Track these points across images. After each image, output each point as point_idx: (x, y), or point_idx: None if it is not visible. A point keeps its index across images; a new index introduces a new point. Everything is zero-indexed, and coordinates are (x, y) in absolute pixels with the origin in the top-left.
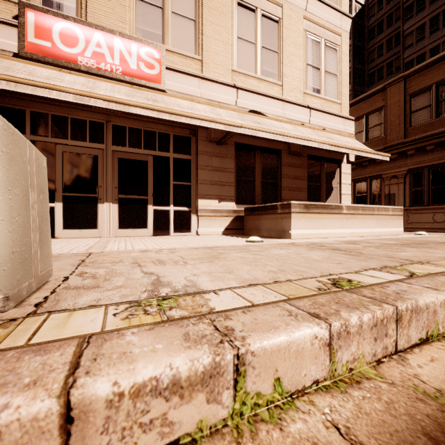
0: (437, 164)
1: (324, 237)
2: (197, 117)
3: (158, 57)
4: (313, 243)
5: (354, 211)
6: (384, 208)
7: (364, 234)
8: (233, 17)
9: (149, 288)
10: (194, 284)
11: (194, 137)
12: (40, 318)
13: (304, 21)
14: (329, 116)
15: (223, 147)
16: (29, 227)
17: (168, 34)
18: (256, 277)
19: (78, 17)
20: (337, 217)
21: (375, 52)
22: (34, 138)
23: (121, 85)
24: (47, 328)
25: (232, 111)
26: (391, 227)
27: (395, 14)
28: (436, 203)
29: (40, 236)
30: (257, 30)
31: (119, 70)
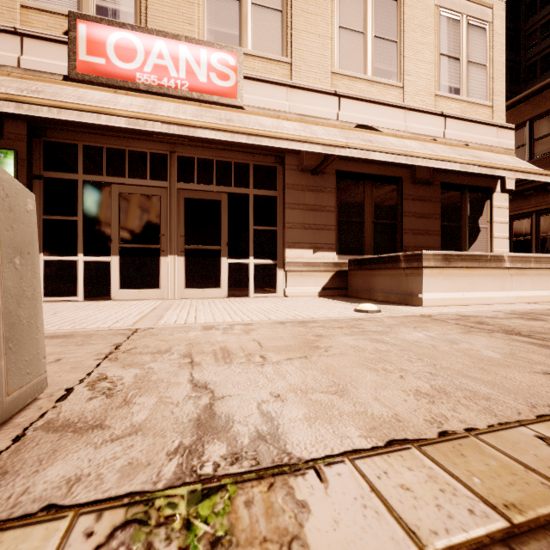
0: None
1: (474, 303)
2: (284, 137)
3: (233, 64)
4: (462, 316)
5: (522, 264)
6: None
7: (539, 299)
8: (333, 0)
9: (187, 441)
10: (274, 428)
11: (280, 166)
12: None
13: None
14: (475, 125)
15: (320, 177)
16: None
17: (247, 33)
18: (395, 411)
19: (136, 24)
20: (495, 274)
21: (537, 34)
22: (87, 177)
23: (187, 104)
24: None
25: (332, 128)
26: None
27: None
28: None
29: (11, 329)
30: (367, 14)
31: (185, 85)
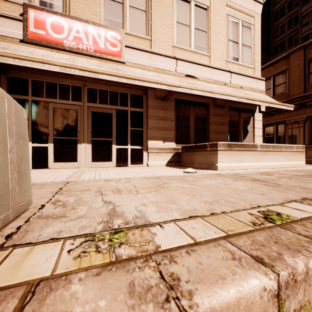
0: None
1: (243, 168)
2: (147, 80)
3: (119, 38)
4: (235, 174)
5: (266, 149)
6: (290, 146)
7: (274, 166)
8: (173, 7)
9: (105, 219)
10: (143, 214)
11: (145, 95)
12: (3, 253)
13: (226, 7)
14: (246, 77)
15: (166, 102)
16: (6, 168)
17: (127, 22)
18: (194, 208)
19: (63, 12)
20: (253, 154)
21: (279, 30)
22: (34, 98)
23: (93, 59)
24: (4, 268)
25: (173, 76)
26: (295, 160)
27: (295, 1)
28: None
29: (19, 174)
30: (191, 16)
31: (92, 49)
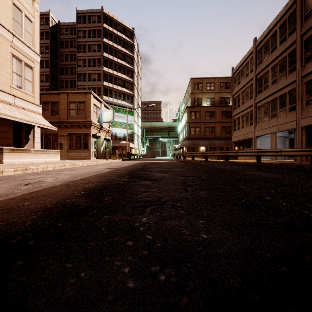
0: (78, 133)
1: (22, 162)
2: None
3: None
4: (15, 164)
5: (37, 152)
6: (51, 150)
7: (42, 161)
8: None
9: None
10: None
11: None
12: None
13: (11, 47)
14: (27, 102)
15: None
16: None
17: None
18: None
19: None
20: (28, 154)
21: (64, 57)
22: None
23: None
24: None
25: None
26: (54, 158)
27: (74, 43)
28: (77, 148)
29: None
30: None
31: None
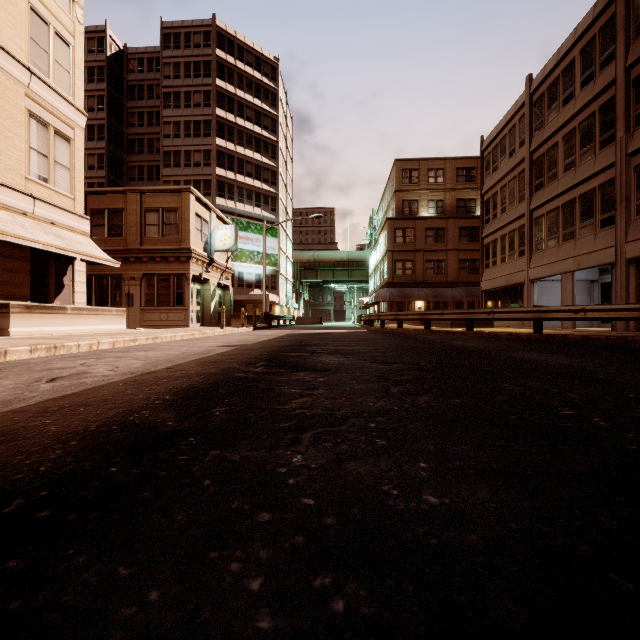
0: (163, 274)
1: (48, 334)
2: None
3: None
4: (34, 337)
5: (79, 312)
6: (109, 309)
7: (90, 331)
8: None
9: None
10: None
11: None
12: None
13: (26, 98)
14: (60, 210)
15: None
16: None
17: None
18: None
19: None
20: (62, 317)
21: (136, 117)
22: None
23: None
24: None
25: None
26: (115, 324)
27: (157, 89)
28: (162, 305)
29: None
30: None
31: None
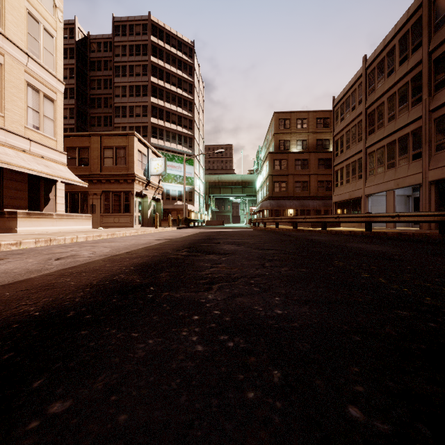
0: (116, 191)
1: (41, 231)
2: None
3: None
4: (33, 234)
5: (61, 217)
6: (80, 215)
7: (68, 229)
8: None
9: None
10: None
11: None
12: None
13: (25, 73)
14: (47, 148)
15: None
16: None
17: None
18: (13, 239)
19: None
20: (50, 220)
21: (96, 83)
22: None
23: None
24: None
25: None
26: (85, 225)
27: (110, 63)
28: (115, 212)
29: None
30: None
31: None
